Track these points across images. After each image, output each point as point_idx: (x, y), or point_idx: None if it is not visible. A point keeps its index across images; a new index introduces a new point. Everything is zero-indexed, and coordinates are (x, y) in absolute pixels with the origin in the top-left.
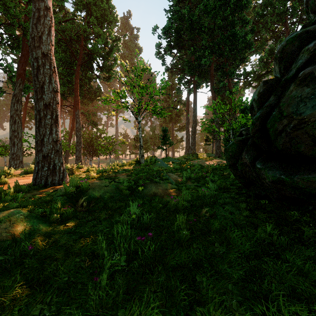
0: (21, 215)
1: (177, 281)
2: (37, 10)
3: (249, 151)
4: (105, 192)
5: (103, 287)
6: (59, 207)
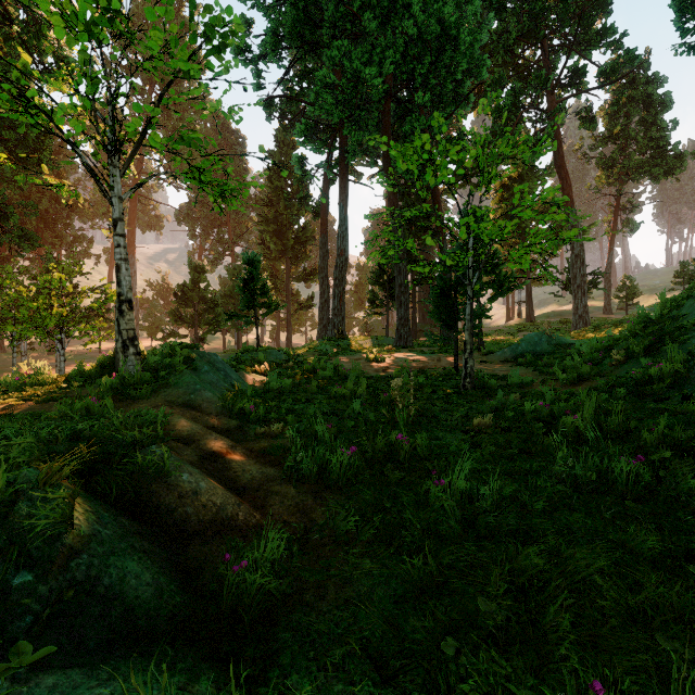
0: None
1: None
2: None
3: None
4: None
5: None
6: None
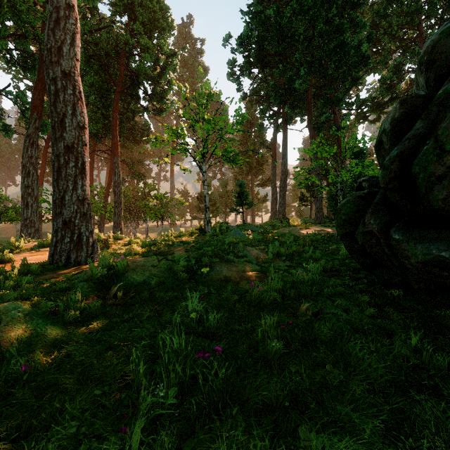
0: (19, 312)
1: (266, 439)
2: (55, 9)
3: (377, 213)
4: (152, 275)
5: (136, 448)
6: (80, 298)
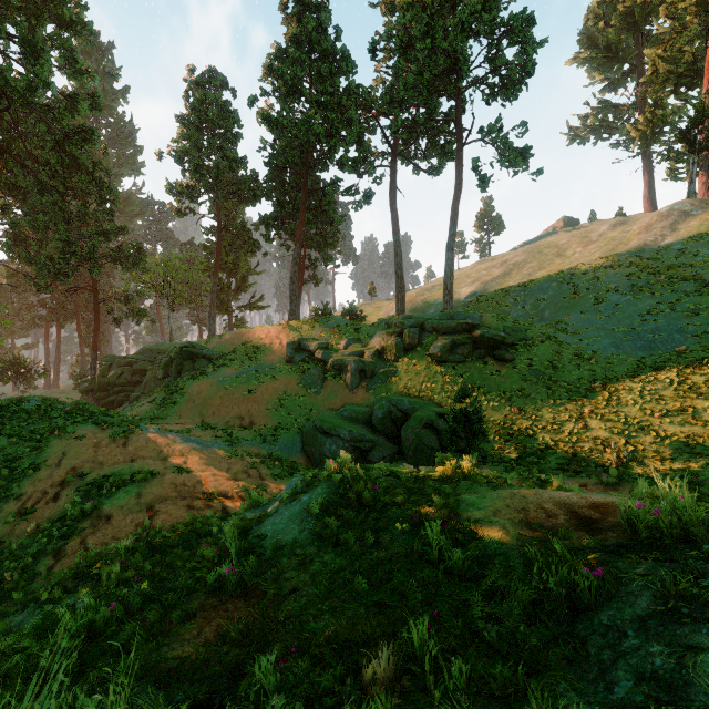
0: None
1: None
2: None
3: None
4: None
5: None
6: None
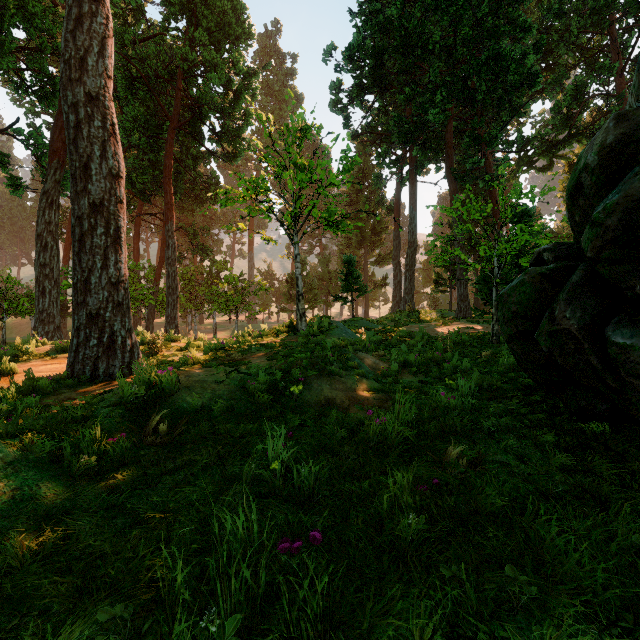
0: None
1: None
2: (76, 1)
3: (578, 300)
4: (216, 397)
5: None
6: (99, 436)
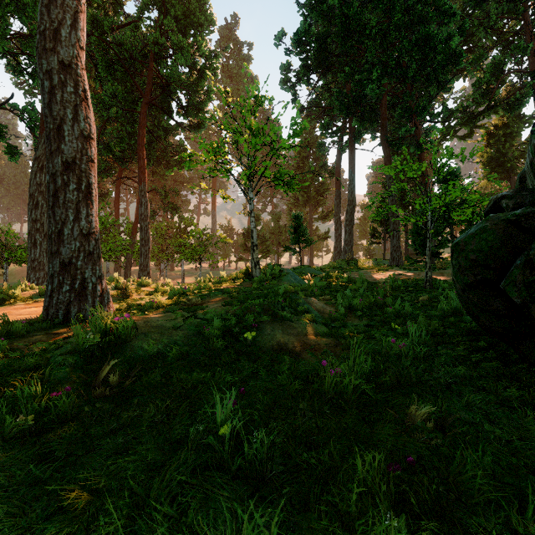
0: None
1: None
2: None
3: None
4: (172, 342)
5: None
6: (40, 391)
